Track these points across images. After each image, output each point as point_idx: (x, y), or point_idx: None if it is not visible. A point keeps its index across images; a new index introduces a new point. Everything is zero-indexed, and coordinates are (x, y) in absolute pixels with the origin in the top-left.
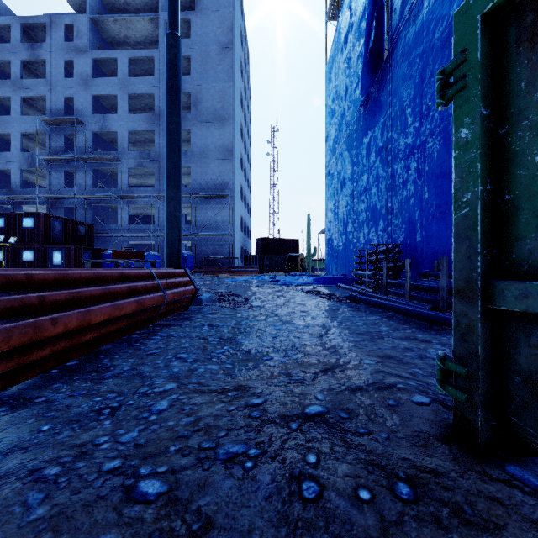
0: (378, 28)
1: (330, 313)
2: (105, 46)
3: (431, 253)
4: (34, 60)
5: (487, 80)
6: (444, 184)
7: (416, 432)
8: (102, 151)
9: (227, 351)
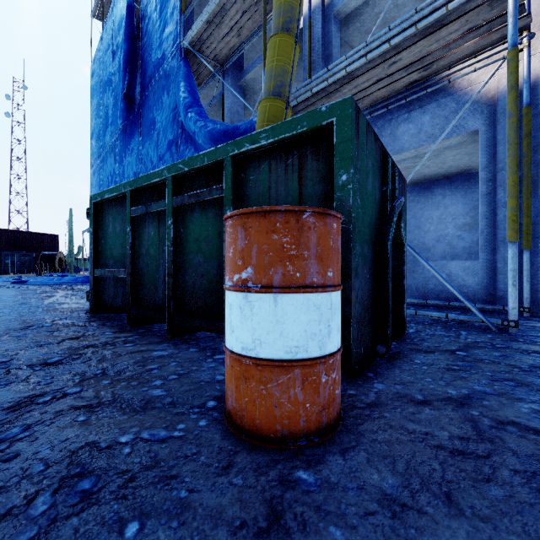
0: (132, 79)
1: (74, 298)
2: None
3: None
4: None
5: (95, 218)
6: None
7: (78, 313)
8: None
9: None
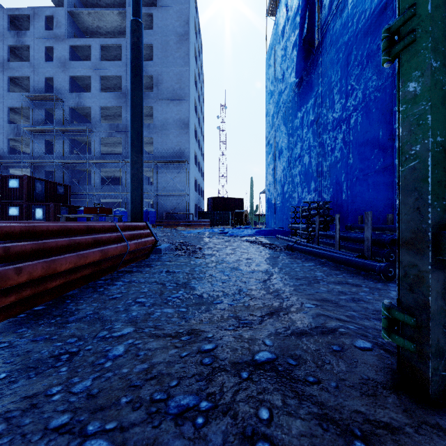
0: (310, 20)
1: (271, 260)
2: (80, 35)
3: (355, 209)
4: (19, 45)
5: (437, 32)
6: (366, 151)
7: (364, 380)
8: (78, 123)
9: (182, 296)
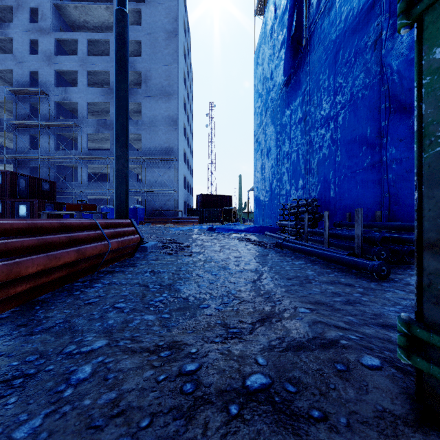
0: (298, 19)
1: (261, 258)
2: (67, 29)
3: (343, 206)
4: (2, 37)
5: None
6: (354, 148)
7: (379, 412)
8: (64, 119)
9: (165, 299)
